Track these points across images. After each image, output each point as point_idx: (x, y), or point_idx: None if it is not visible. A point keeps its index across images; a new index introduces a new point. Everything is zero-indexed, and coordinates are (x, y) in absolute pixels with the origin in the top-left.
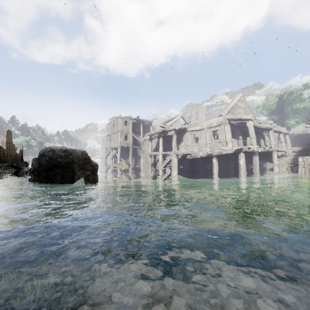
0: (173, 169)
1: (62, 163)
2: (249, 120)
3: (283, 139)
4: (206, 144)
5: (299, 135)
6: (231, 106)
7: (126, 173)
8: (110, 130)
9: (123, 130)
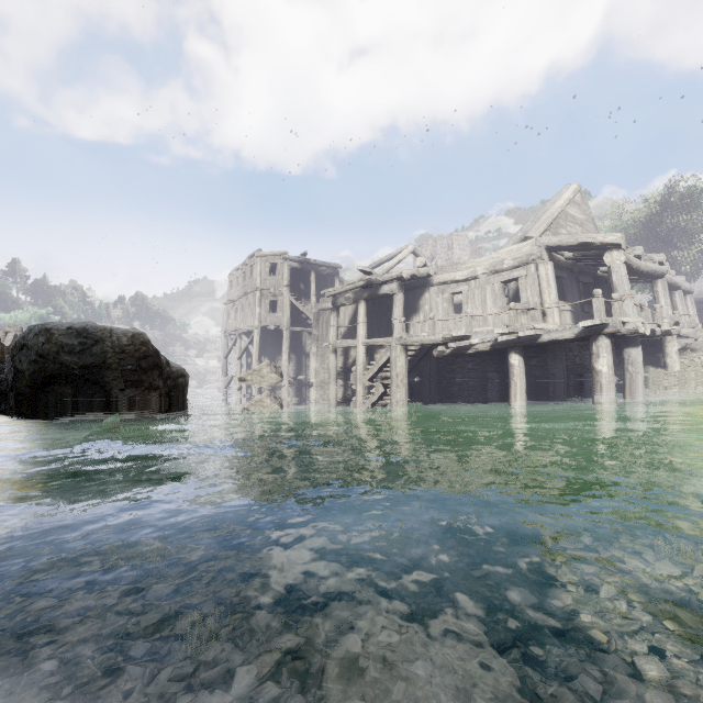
0: (396, 386)
1: (73, 370)
2: (611, 248)
3: (682, 305)
4: (484, 318)
5: (700, 302)
6: (552, 215)
7: (272, 396)
8: (236, 287)
9: (267, 287)
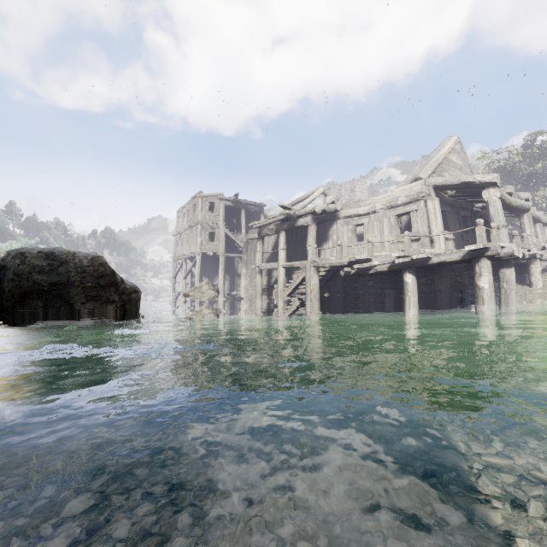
0: (310, 300)
1: (43, 287)
2: (488, 186)
3: (542, 235)
4: (381, 244)
5: None
6: (438, 160)
7: (210, 308)
8: (182, 222)
9: (207, 221)
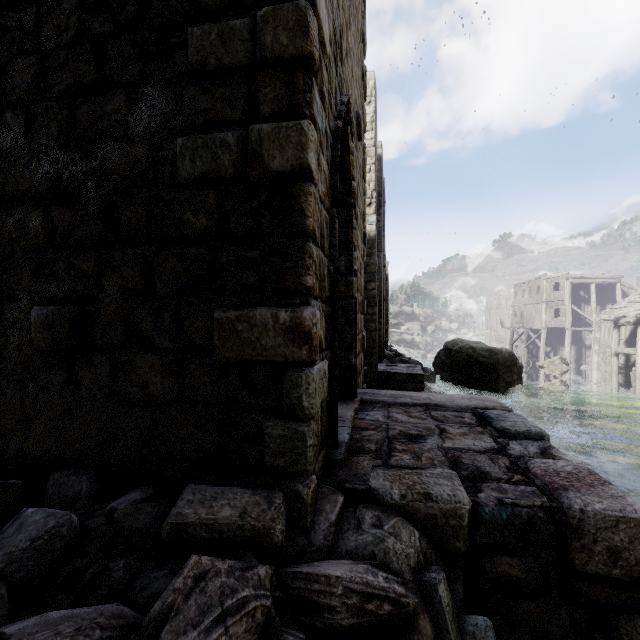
0: None
1: (484, 363)
2: None
3: None
4: None
5: None
6: None
7: (563, 379)
8: (521, 296)
9: (551, 300)
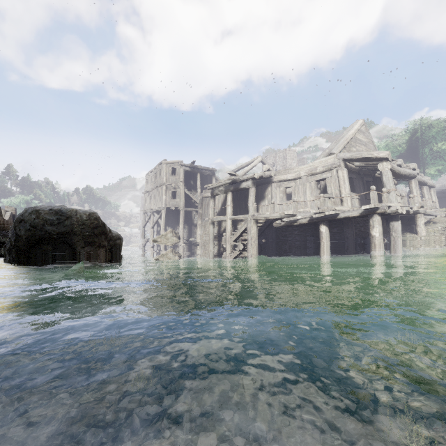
0: (250, 245)
1: (53, 235)
2: (382, 160)
3: (428, 195)
4: (305, 203)
5: (441, 192)
6: (347, 139)
7: (173, 251)
8: (150, 183)
9: (170, 183)
